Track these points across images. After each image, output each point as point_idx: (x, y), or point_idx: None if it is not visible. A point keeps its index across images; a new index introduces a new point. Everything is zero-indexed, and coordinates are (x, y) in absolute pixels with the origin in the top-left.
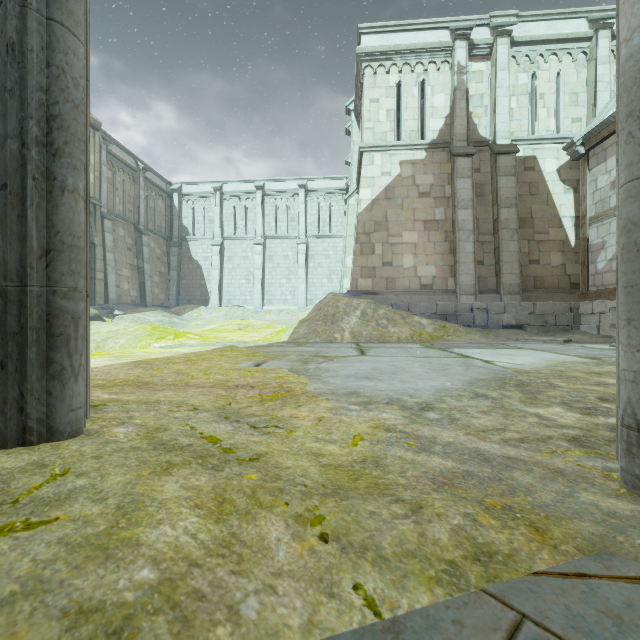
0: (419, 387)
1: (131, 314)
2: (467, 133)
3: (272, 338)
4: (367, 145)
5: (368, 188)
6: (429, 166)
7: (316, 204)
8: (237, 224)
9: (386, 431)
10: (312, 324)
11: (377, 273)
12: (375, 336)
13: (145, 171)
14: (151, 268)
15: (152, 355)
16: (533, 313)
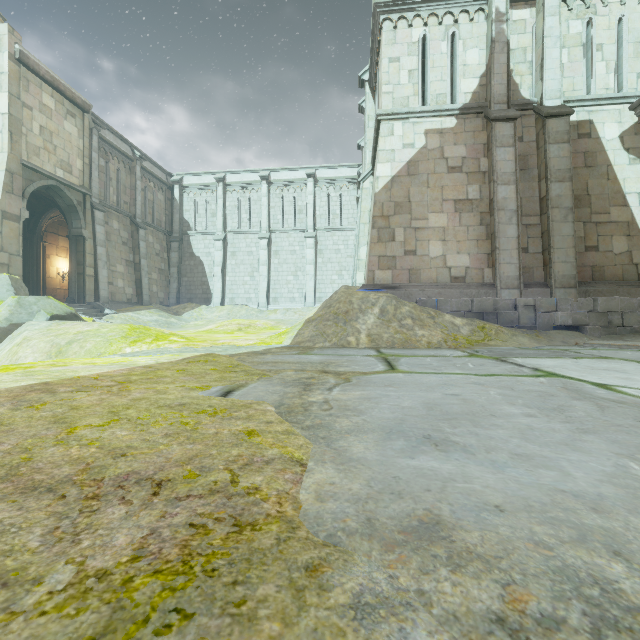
0: (586, 488)
1: (123, 313)
2: (508, 93)
3: (272, 341)
4: (386, 112)
5: (387, 163)
6: (460, 135)
7: (325, 195)
8: (241, 217)
9: None
10: (320, 324)
11: (398, 263)
12: (399, 339)
13: (142, 160)
14: (149, 264)
15: (83, 370)
16: (593, 311)
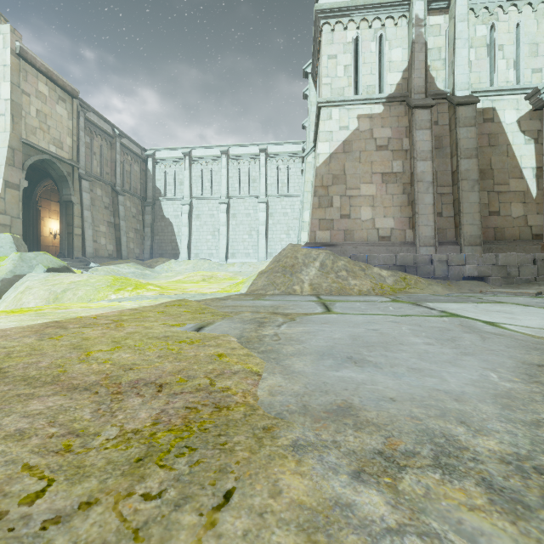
0: (454, 388)
1: (106, 266)
2: (425, 85)
3: (231, 290)
4: (325, 100)
5: (326, 142)
6: (387, 120)
7: (275, 167)
8: (204, 185)
9: None
10: (271, 276)
11: (335, 225)
12: (335, 288)
13: (121, 137)
14: (127, 225)
15: (83, 312)
16: (495, 264)
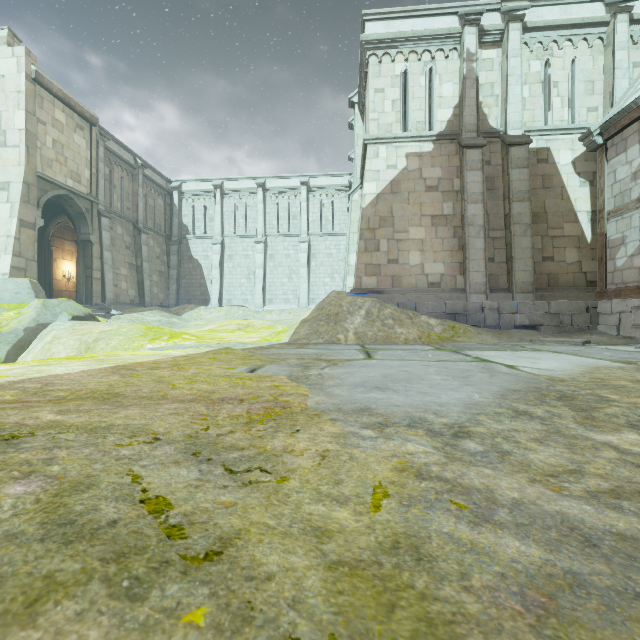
0: (443, 401)
1: (129, 314)
2: (477, 123)
3: (272, 339)
4: (372, 137)
5: (373, 182)
6: (437, 159)
7: (318, 202)
8: (238, 222)
9: (418, 477)
10: (314, 324)
11: (382, 271)
12: (381, 337)
13: (144, 168)
14: (150, 267)
15: (138, 358)
16: (547, 313)
